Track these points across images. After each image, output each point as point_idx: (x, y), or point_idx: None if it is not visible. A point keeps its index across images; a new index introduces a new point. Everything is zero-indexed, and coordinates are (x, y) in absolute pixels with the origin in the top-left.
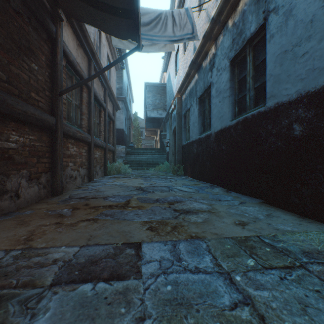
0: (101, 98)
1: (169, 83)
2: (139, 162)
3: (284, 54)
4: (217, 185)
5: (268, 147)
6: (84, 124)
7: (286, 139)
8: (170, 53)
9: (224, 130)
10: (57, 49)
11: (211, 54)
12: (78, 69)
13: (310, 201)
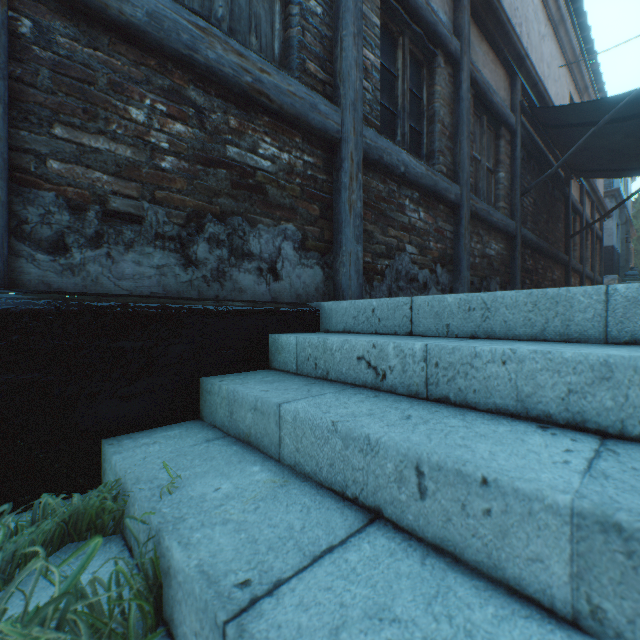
0: (588, 218)
1: None
2: None
3: None
4: None
5: None
6: (576, 255)
7: None
8: None
9: None
10: (568, 204)
11: None
12: (575, 205)
13: None
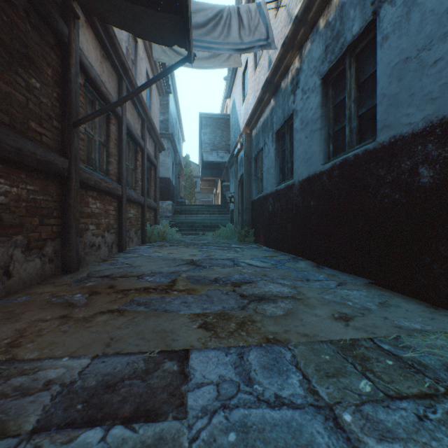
0: (137, 133)
1: (233, 113)
2: (192, 225)
3: (405, 64)
4: (302, 257)
5: (380, 202)
6: (112, 169)
7: (408, 190)
8: (236, 71)
9: (313, 178)
10: (70, 59)
11: (294, 70)
12: (103, 90)
13: (446, 283)
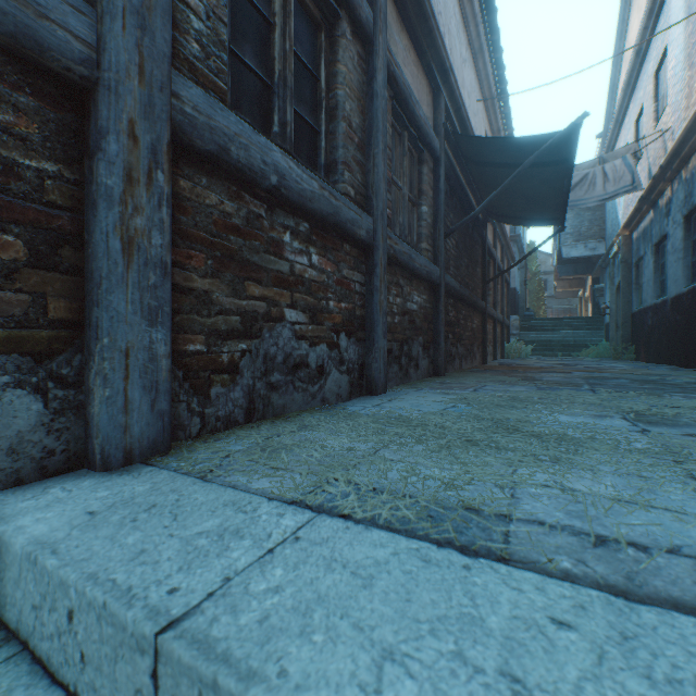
0: (500, 262)
1: None
2: (546, 344)
3: None
4: (672, 365)
5: None
6: (490, 300)
7: None
8: (612, 146)
9: (678, 298)
10: (485, 247)
11: (666, 197)
12: (490, 249)
13: None
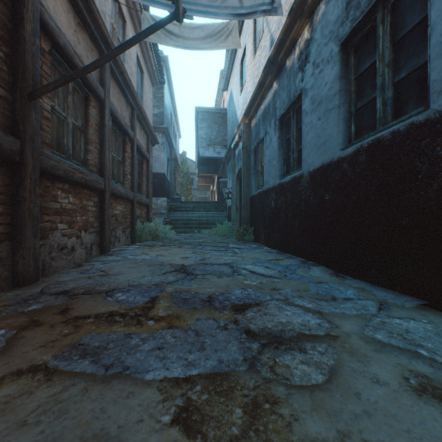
0: (125, 121)
1: (231, 105)
2: (187, 222)
3: None
4: (314, 261)
5: (437, 193)
6: (91, 159)
7: None
8: (233, 61)
9: (328, 167)
10: (24, 11)
11: (302, 43)
12: (77, 63)
13: None
